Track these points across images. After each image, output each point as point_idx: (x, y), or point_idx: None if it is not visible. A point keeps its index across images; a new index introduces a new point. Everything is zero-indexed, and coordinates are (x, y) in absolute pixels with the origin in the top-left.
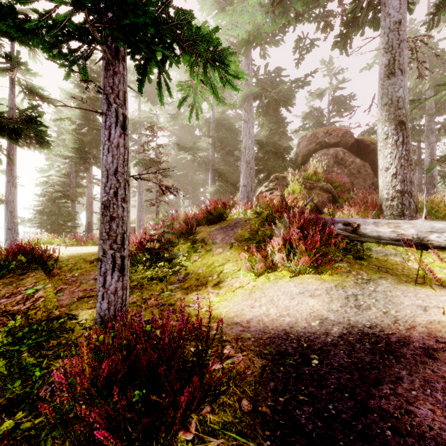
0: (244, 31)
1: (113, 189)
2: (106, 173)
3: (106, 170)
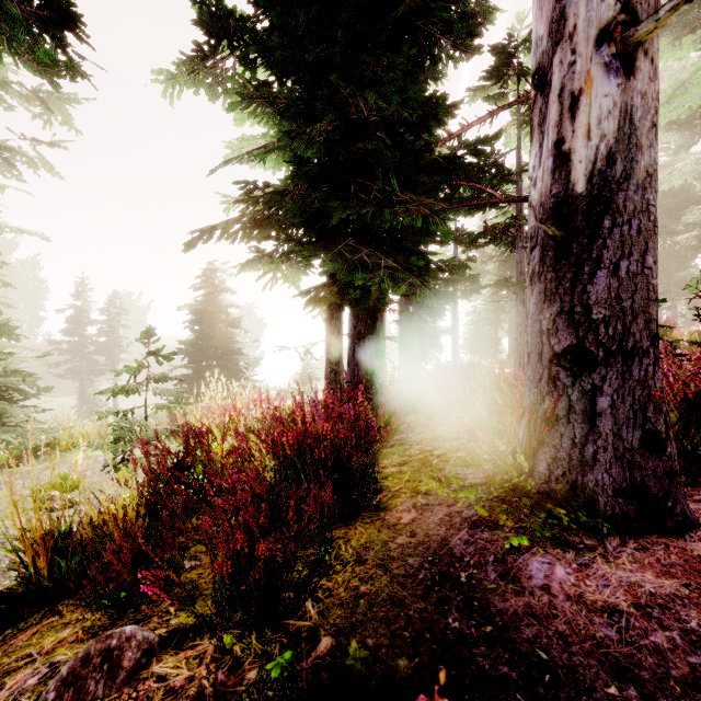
0: (699, 98)
1: (519, 332)
2: (516, 326)
3: (516, 324)
